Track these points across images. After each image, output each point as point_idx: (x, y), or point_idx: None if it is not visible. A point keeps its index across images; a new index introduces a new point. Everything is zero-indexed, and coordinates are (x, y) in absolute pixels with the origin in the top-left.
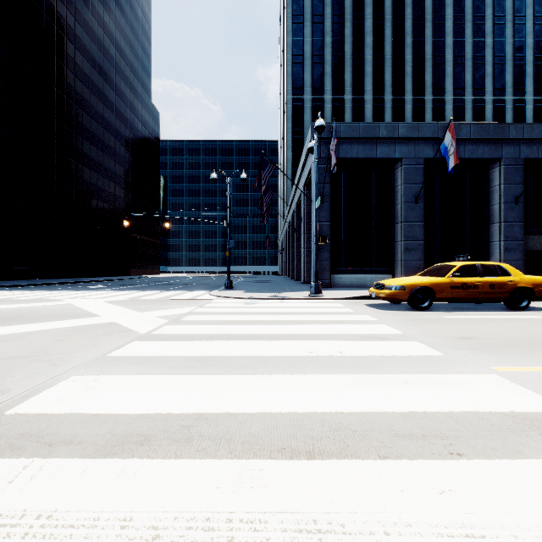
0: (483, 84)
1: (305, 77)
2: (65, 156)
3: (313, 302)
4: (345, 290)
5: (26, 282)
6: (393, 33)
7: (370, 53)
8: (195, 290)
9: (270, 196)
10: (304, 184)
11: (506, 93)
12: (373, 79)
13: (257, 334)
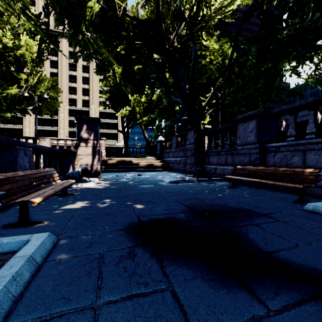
0: None
1: None
2: None
3: None
4: None
5: None
6: None
7: None
8: None
9: None
10: None
11: None
12: None
13: None
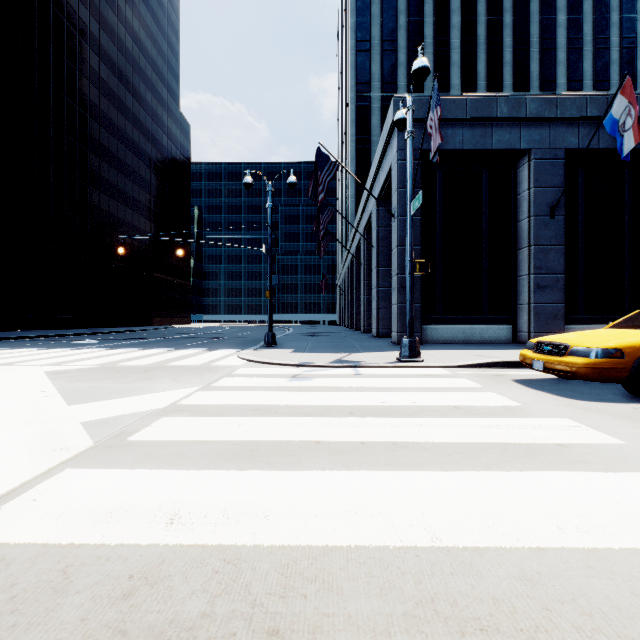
0: (608, 74)
1: (372, 69)
2: (65, 172)
3: (414, 375)
4: (448, 348)
5: (0, 335)
6: (488, 10)
7: (457, 37)
8: (219, 349)
9: (329, 215)
10: (377, 196)
11: (638, 86)
12: (461, 70)
13: (322, 553)
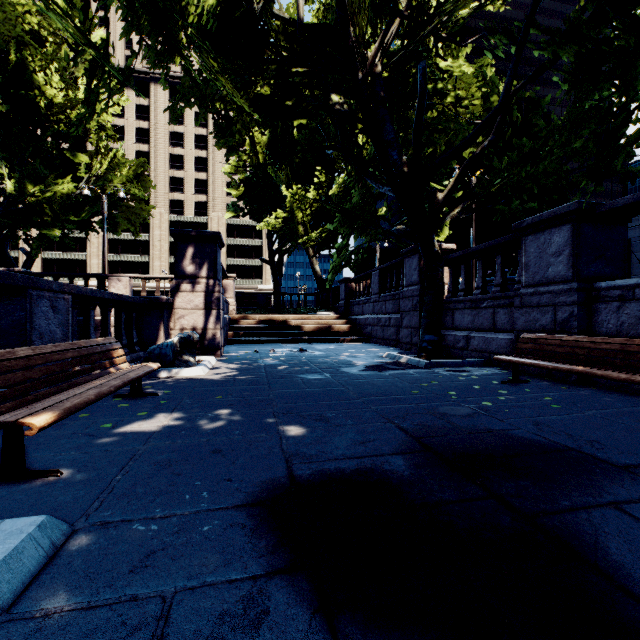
0: None
1: None
2: None
3: None
4: None
5: None
6: None
7: None
8: None
9: None
10: None
11: None
12: None
13: None
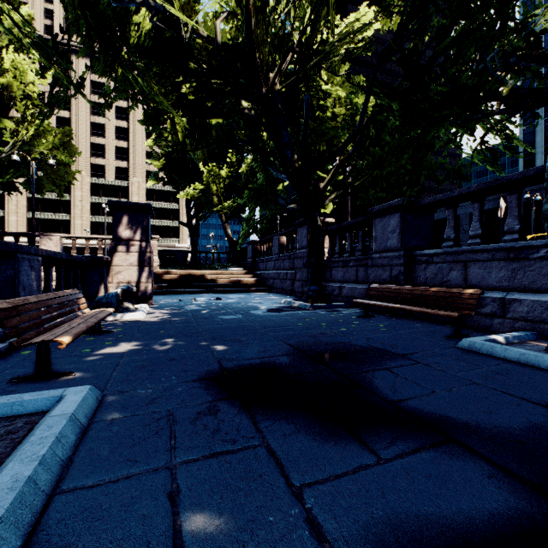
0: None
1: None
2: None
3: None
4: None
5: None
6: None
7: None
8: None
9: None
10: None
11: None
12: None
13: None
